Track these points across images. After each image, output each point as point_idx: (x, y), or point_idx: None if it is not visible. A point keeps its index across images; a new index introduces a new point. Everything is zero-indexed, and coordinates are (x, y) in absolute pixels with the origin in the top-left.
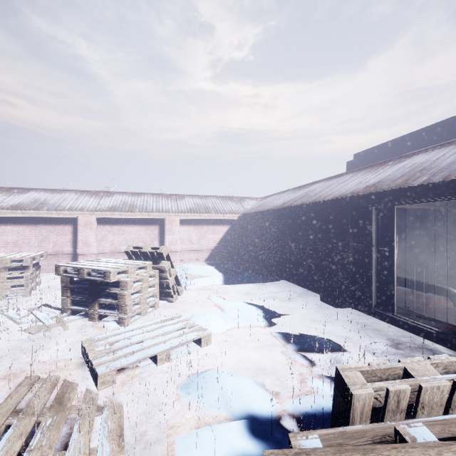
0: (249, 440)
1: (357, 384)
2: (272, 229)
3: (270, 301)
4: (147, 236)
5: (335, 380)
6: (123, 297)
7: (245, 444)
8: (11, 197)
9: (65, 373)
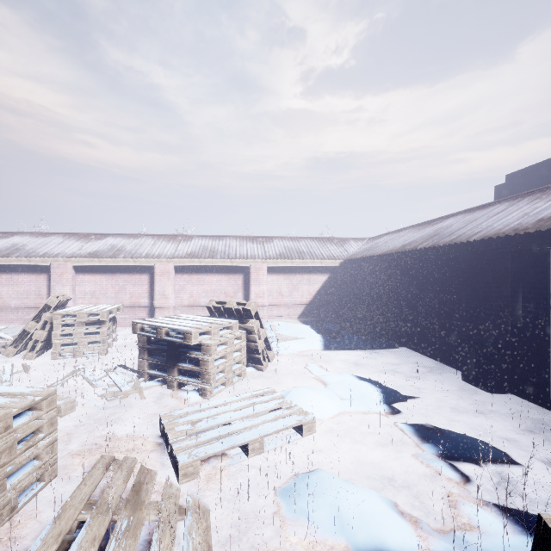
0: None
1: None
2: (387, 280)
3: (387, 375)
4: (230, 287)
5: (536, 535)
6: (205, 363)
7: None
8: (88, 243)
9: (142, 455)
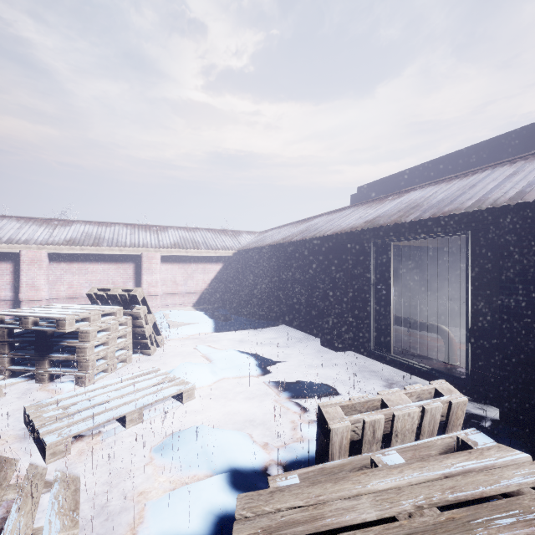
0: (229, 494)
1: (336, 418)
2: (271, 268)
3: (267, 348)
4: (119, 277)
5: (317, 419)
6: (83, 350)
7: (225, 498)
8: None
9: None
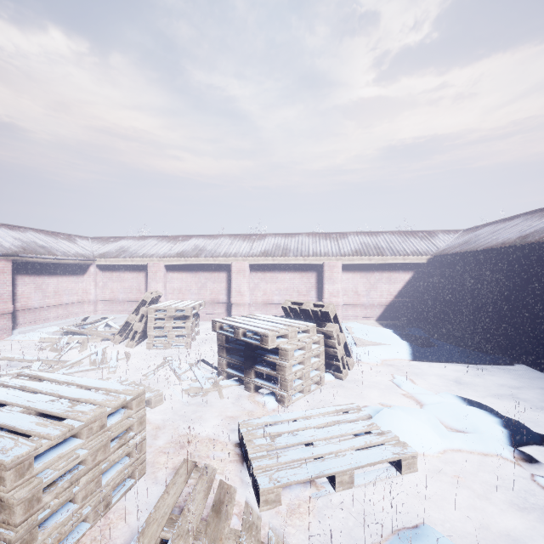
0: None
1: None
2: (496, 280)
3: (502, 400)
4: (303, 286)
5: None
6: (283, 369)
7: None
8: (176, 244)
9: (221, 465)
